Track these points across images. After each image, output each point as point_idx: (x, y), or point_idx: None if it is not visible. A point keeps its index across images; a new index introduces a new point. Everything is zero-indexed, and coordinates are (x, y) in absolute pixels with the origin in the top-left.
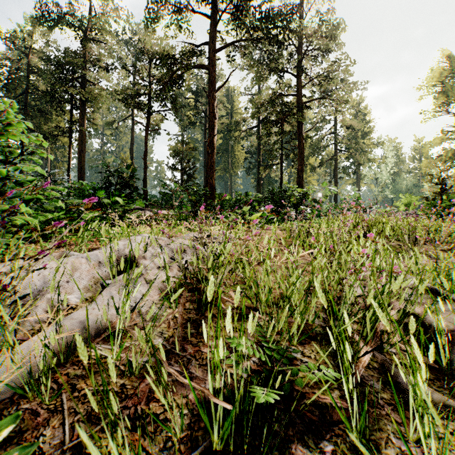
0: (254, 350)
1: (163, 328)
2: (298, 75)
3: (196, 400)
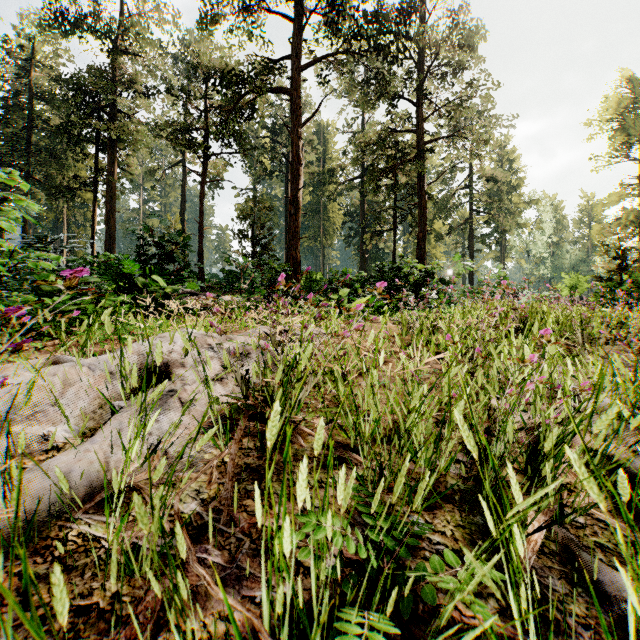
0: (349, 535)
1: (201, 483)
2: (419, 103)
3: (238, 638)
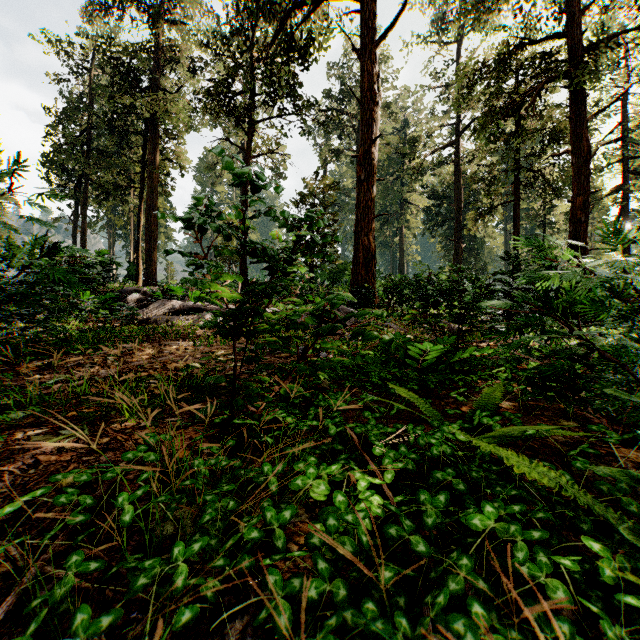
0: None
1: None
2: None
3: None
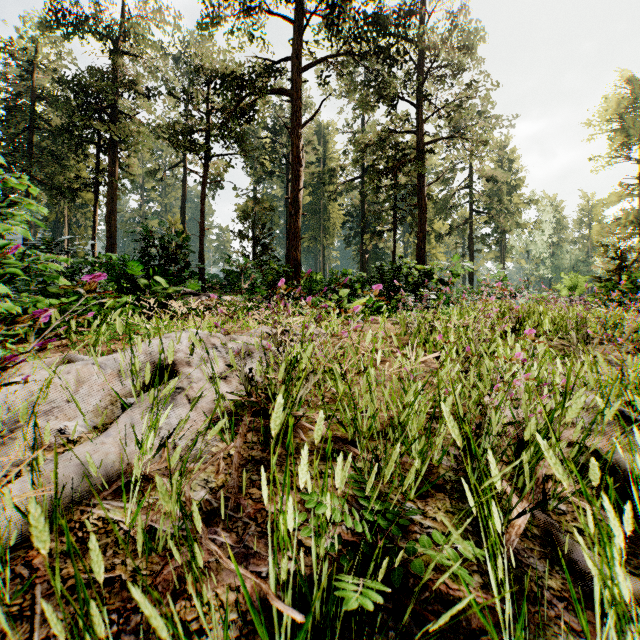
0: (346, 514)
1: (209, 474)
2: (419, 104)
3: (248, 601)
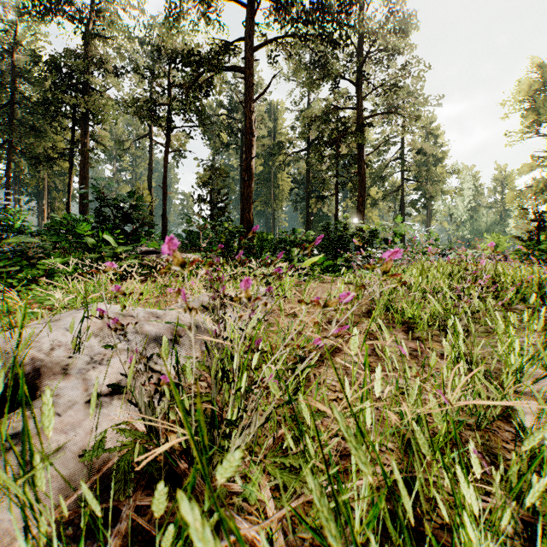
0: None
1: None
2: (359, 83)
3: None
